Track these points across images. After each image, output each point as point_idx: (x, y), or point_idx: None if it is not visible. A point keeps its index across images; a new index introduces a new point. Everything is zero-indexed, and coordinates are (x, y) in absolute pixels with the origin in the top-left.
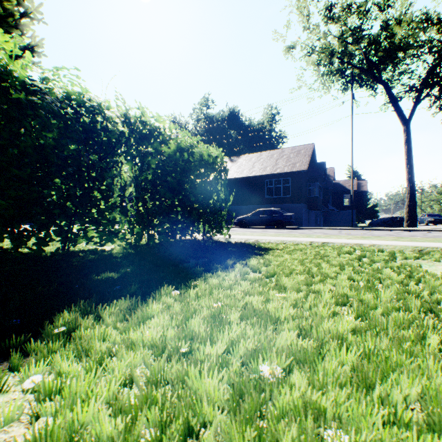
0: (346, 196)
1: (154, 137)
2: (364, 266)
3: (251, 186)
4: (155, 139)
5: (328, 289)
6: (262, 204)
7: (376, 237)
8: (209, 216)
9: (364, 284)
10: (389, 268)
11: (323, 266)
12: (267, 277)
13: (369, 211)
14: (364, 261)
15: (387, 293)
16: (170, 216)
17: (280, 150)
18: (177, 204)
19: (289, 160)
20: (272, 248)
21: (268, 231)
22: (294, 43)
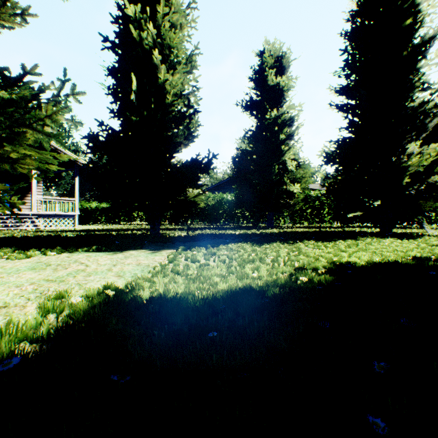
0: None
1: None
2: None
3: None
4: None
5: None
6: None
7: None
8: None
9: None
10: None
11: None
12: None
13: None
14: None
15: None
16: None
17: None
18: None
19: None
20: None
21: None
22: None
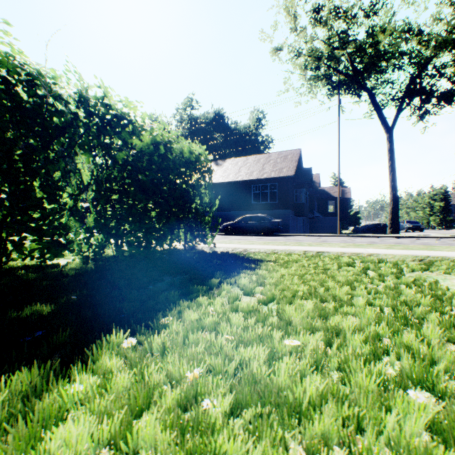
0: (331, 203)
1: (121, 125)
2: (376, 283)
3: (237, 191)
4: (122, 128)
5: (353, 326)
6: (248, 210)
7: (369, 245)
8: (191, 222)
9: (393, 314)
10: (405, 285)
11: (329, 284)
12: (264, 303)
13: (352, 218)
14: (372, 275)
15: (435, 331)
16: (143, 222)
17: (266, 154)
18: (152, 207)
19: (276, 165)
20: (263, 259)
21: (256, 238)
22: (281, 45)
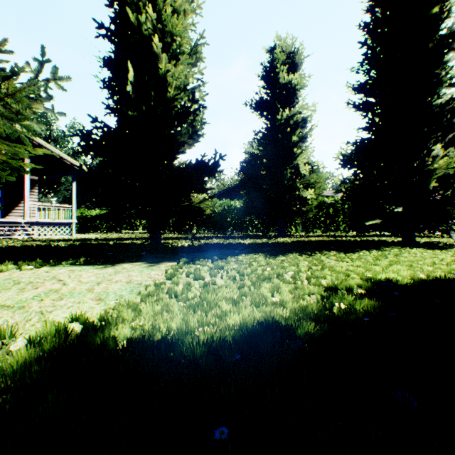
0: None
1: None
2: None
3: None
4: None
5: None
6: None
7: None
8: None
9: None
10: None
11: None
12: None
13: None
14: None
15: None
16: None
17: None
18: None
19: None
20: None
21: None
22: None
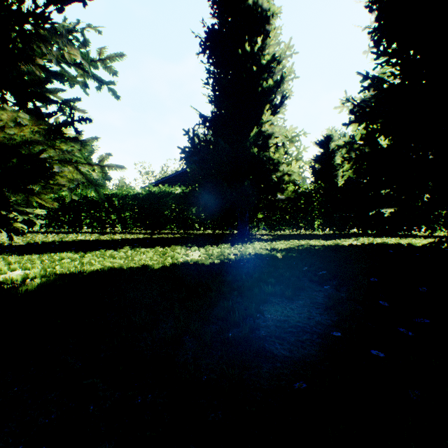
0: None
1: None
2: None
3: None
4: None
5: None
6: None
7: None
8: None
9: None
10: None
11: None
12: None
13: None
14: None
15: None
16: None
17: None
18: None
19: None
20: None
21: None
22: None
